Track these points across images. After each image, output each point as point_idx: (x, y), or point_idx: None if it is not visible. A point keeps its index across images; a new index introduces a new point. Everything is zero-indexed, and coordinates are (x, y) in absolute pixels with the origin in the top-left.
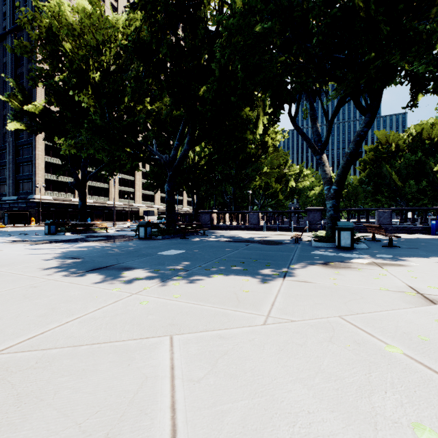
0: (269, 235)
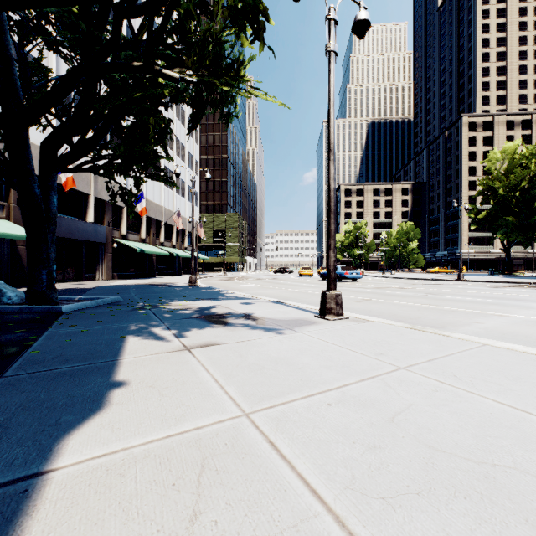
0: None
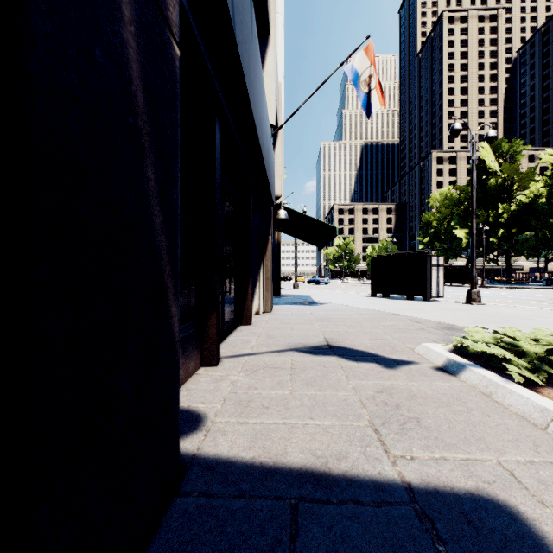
0: None
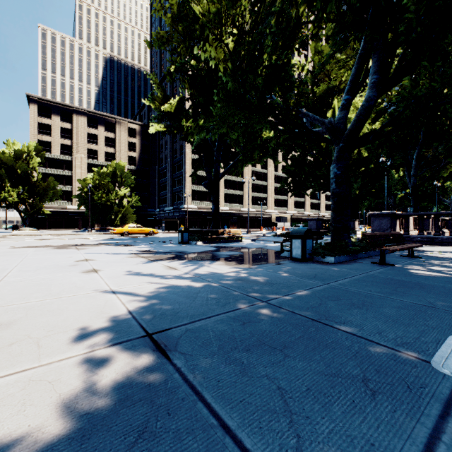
0: None
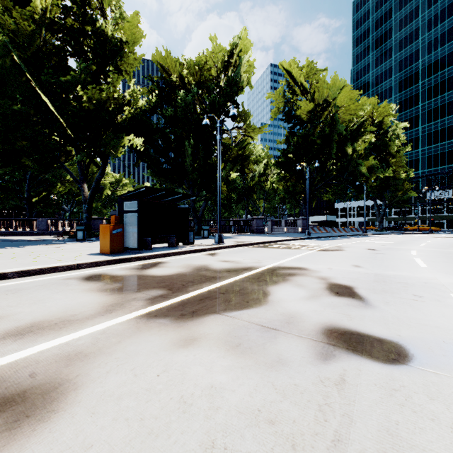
0: (49, 238)
